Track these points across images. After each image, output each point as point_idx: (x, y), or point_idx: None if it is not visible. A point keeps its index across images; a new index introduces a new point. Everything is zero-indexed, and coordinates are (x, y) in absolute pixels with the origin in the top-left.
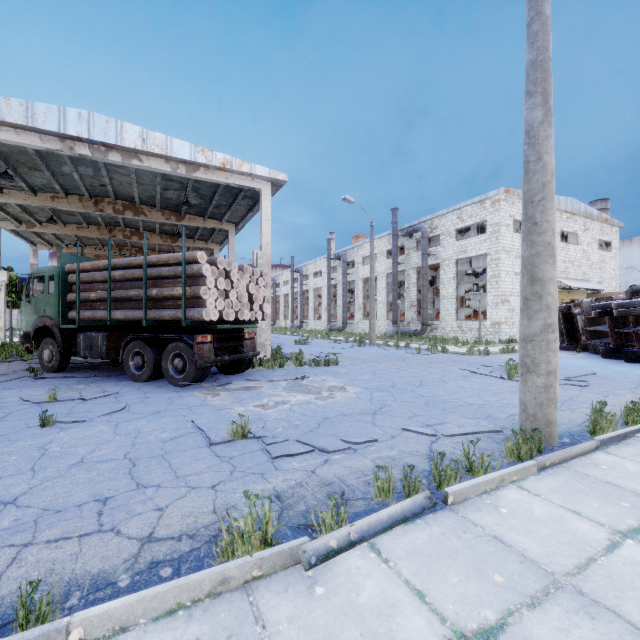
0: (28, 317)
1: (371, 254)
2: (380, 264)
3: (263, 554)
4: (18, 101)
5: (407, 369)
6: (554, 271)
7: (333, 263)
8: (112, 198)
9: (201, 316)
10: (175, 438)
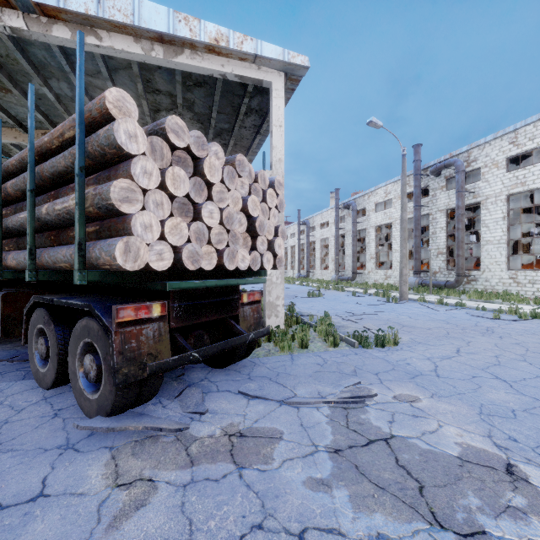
0: None
1: (402, 189)
2: (396, 209)
3: None
4: None
5: None
6: None
7: (341, 213)
8: None
9: (111, 258)
10: None
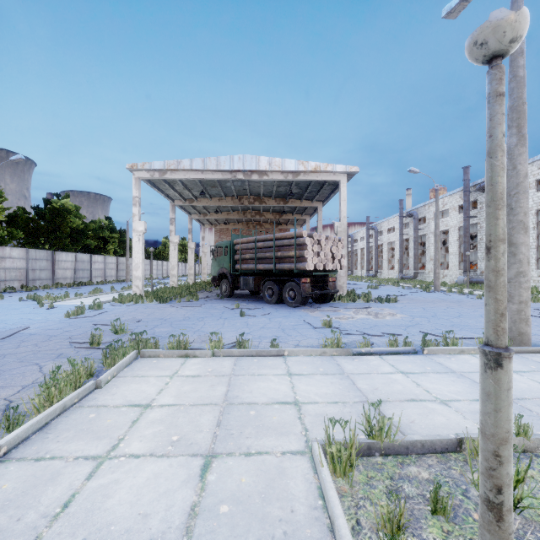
0: (215, 268)
1: (436, 213)
2: (451, 218)
3: (337, 348)
4: (213, 158)
5: (455, 308)
6: (525, 238)
7: (405, 220)
8: (248, 196)
9: (304, 267)
10: (297, 325)
